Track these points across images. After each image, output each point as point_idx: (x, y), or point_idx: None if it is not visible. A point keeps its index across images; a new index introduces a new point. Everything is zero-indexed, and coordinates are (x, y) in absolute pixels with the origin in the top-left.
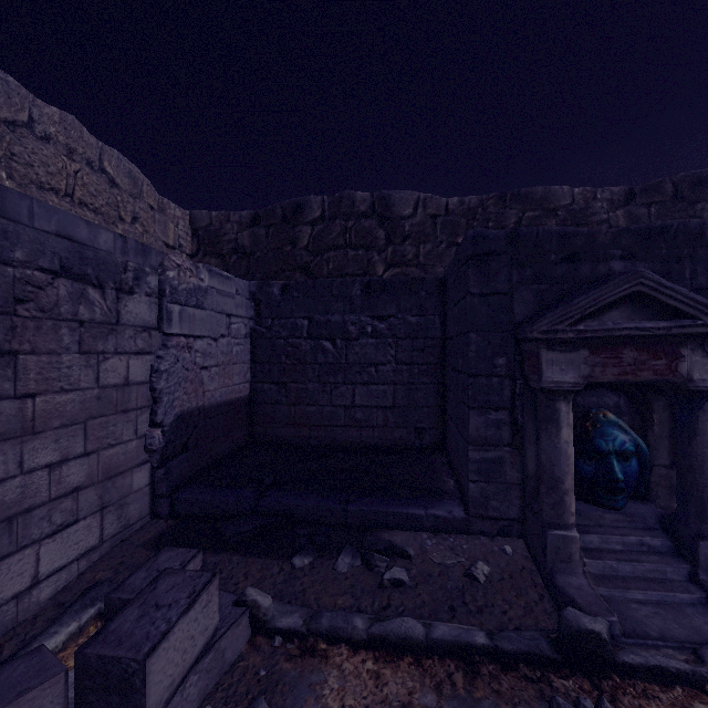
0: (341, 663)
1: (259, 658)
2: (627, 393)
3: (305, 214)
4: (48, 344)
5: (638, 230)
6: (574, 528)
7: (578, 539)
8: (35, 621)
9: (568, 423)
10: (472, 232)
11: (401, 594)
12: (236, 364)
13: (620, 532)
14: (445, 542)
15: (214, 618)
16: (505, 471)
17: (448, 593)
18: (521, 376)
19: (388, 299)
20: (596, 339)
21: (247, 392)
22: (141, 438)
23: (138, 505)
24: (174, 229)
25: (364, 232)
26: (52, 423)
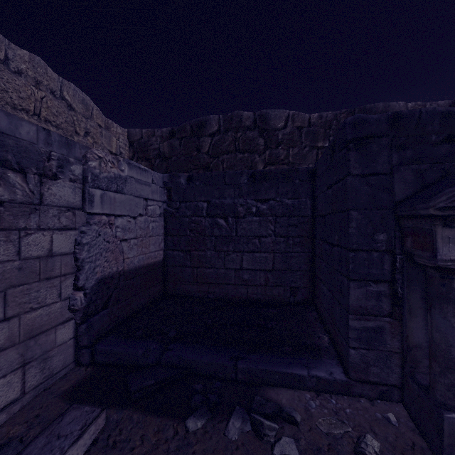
0: None
1: None
2: None
3: (207, 128)
4: None
5: None
6: None
7: None
8: None
9: None
10: (351, 119)
11: None
12: (152, 236)
13: None
14: (328, 404)
15: None
16: (384, 340)
17: None
18: (401, 251)
19: (269, 186)
20: None
21: (161, 257)
22: (65, 300)
23: (62, 356)
24: (116, 141)
25: (249, 141)
26: None
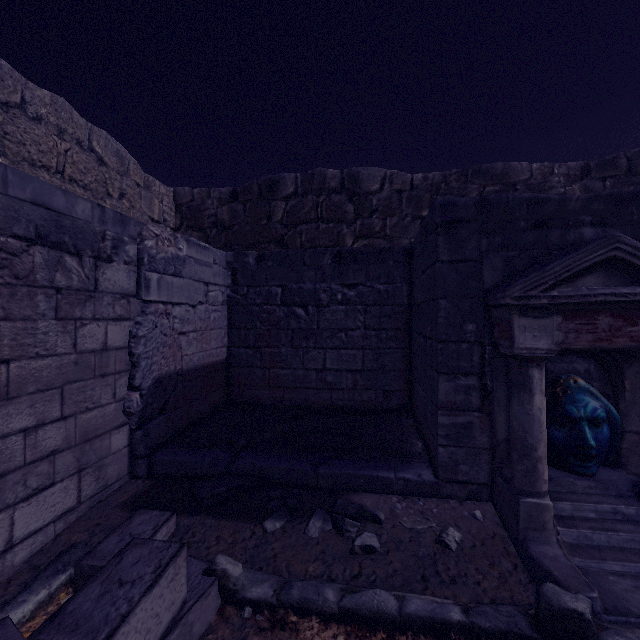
0: (311, 637)
1: (228, 631)
2: (598, 359)
3: (280, 190)
4: (23, 310)
5: (610, 196)
6: (547, 496)
7: (551, 507)
8: (9, 585)
9: (540, 389)
10: (441, 201)
11: (372, 561)
12: (213, 330)
13: (593, 500)
14: (415, 506)
15: (181, 591)
16: (474, 436)
17: (420, 561)
18: (490, 342)
19: (358, 268)
20: (570, 305)
21: (224, 356)
22: (119, 401)
23: (117, 465)
24: (159, 205)
25: (334, 207)
26: (27, 388)
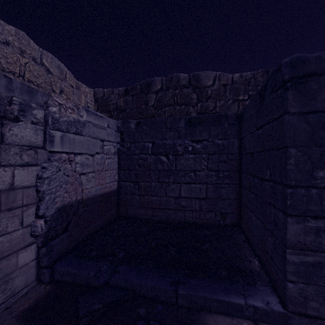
0: None
1: None
2: None
3: (152, 87)
4: None
5: None
6: None
7: None
8: None
9: None
10: (288, 60)
11: None
12: (107, 170)
13: None
14: None
15: None
16: (323, 275)
17: None
18: None
19: (202, 129)
20: None
21: (115, 187)
22: (26, 227)
23: (24, 276)
24: (84, 98)
25: (185, 96)
26: None
